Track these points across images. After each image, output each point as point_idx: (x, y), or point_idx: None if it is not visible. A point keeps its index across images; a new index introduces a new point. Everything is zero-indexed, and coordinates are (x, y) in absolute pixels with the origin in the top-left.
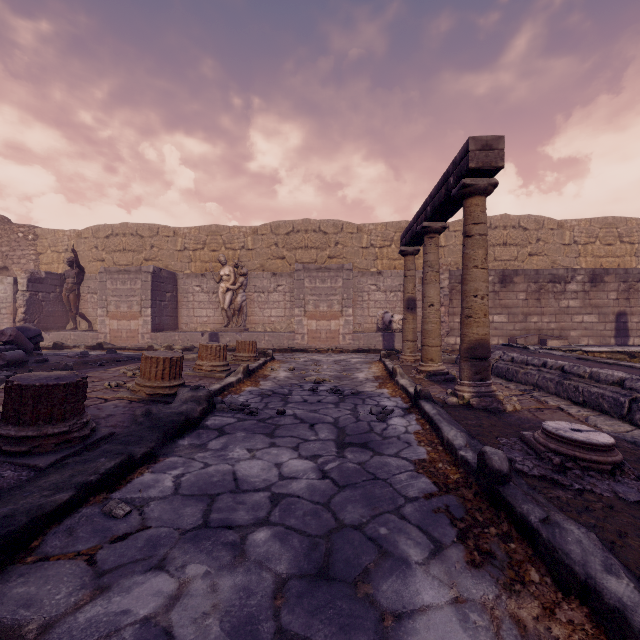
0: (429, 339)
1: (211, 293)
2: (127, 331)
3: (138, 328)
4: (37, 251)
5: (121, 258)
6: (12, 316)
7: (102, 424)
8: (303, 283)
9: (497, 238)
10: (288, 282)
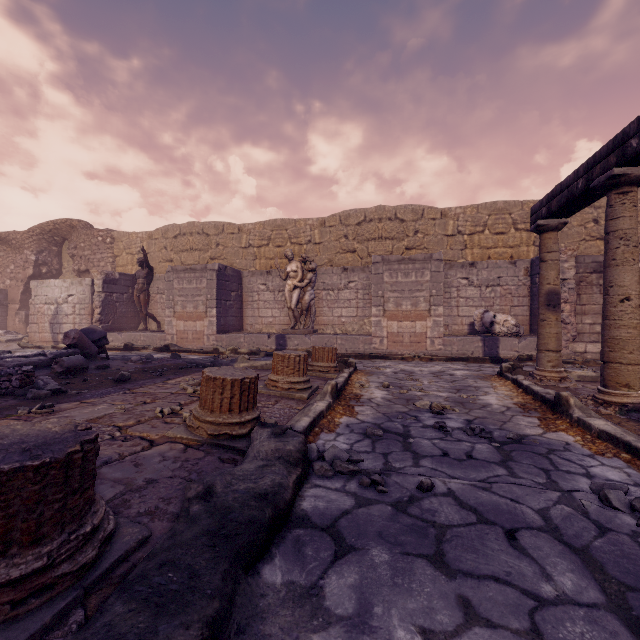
0: (622, 352)
1: (276, 292)
2: (193, 332)
3: (203, 329)
4: (114, 254)
5: (188, 258)
6: (89, 317)
7: (133, 507)
8: (382, 277)
9: None
10: (361, 278)
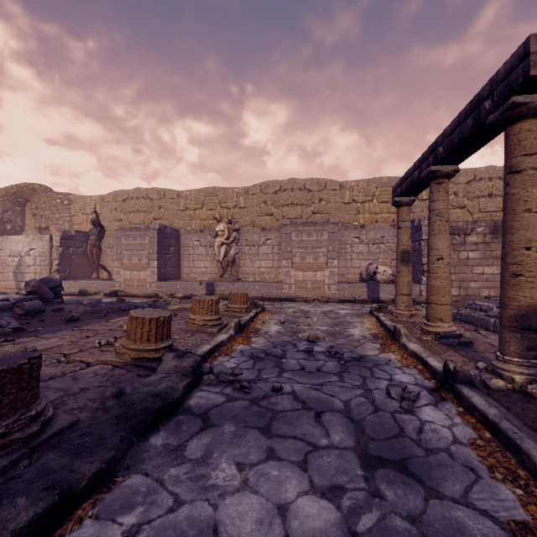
0: (437, 296)
1: (208, 247)
2: (138, 280)
3: (146, 278)
4: (71, 214)
5: (135, 218)
6: (49, 267)
7: (68, 405)
8: (290, 237)
9: (482, 190)
10: (276, 236)
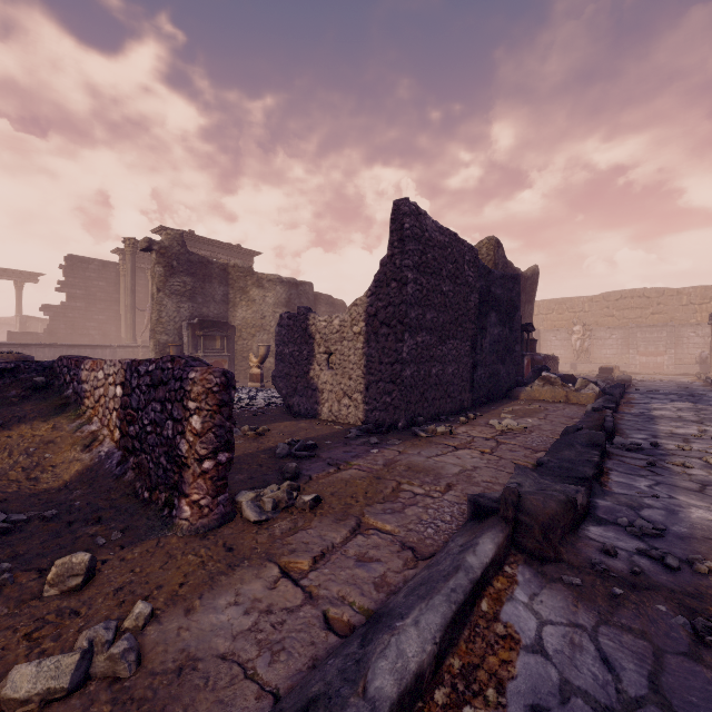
0: None
1: (562, 341)
2: None
3: None
4: None
5: None
6: None
7: None
8: (636, 335)
9: None
10: (619, 333)
